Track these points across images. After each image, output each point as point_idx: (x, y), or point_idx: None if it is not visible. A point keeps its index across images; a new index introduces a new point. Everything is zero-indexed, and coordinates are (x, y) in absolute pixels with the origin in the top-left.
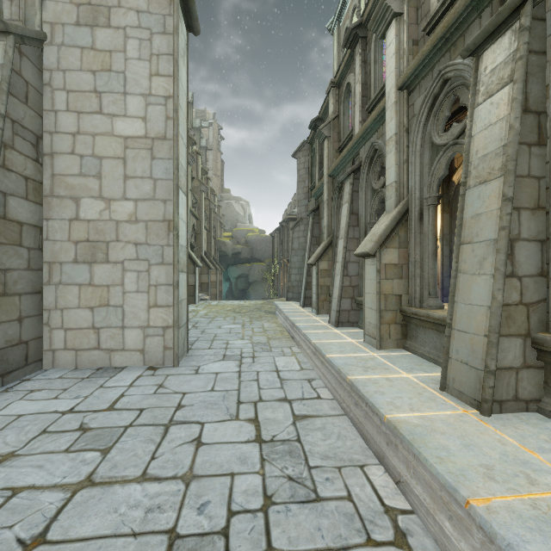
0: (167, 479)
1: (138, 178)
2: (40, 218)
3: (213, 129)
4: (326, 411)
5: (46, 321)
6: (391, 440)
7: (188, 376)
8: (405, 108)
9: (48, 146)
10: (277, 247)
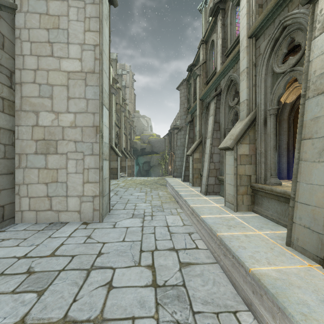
0: (82, 322)
1: (76, 98)
2: (13, 125)
3: (129, 75)
4: (203, 260)
5: (17, 192)
6: (256, 290)
7: (108, 229)
8: (254, 50)
9: (18, 78)
10: (167, 145)
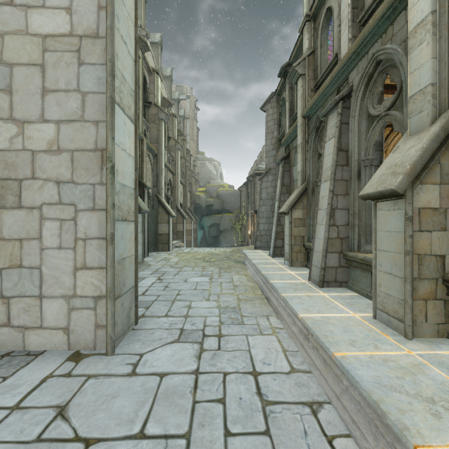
0: None
1: (60, 92)
2: None
3: (189, 101)
4: None
5: None
6: None
7: (117, 382)
8: None
9: None
10: (244, 200)
